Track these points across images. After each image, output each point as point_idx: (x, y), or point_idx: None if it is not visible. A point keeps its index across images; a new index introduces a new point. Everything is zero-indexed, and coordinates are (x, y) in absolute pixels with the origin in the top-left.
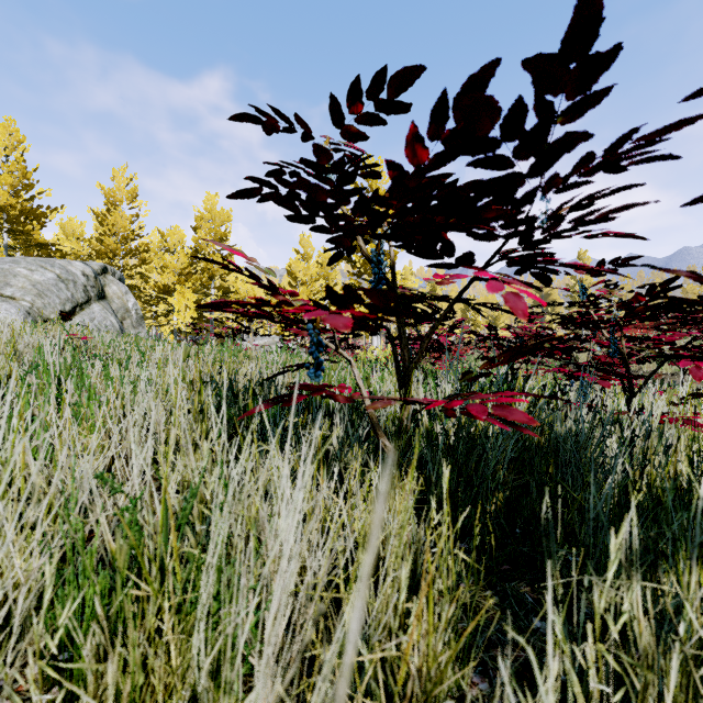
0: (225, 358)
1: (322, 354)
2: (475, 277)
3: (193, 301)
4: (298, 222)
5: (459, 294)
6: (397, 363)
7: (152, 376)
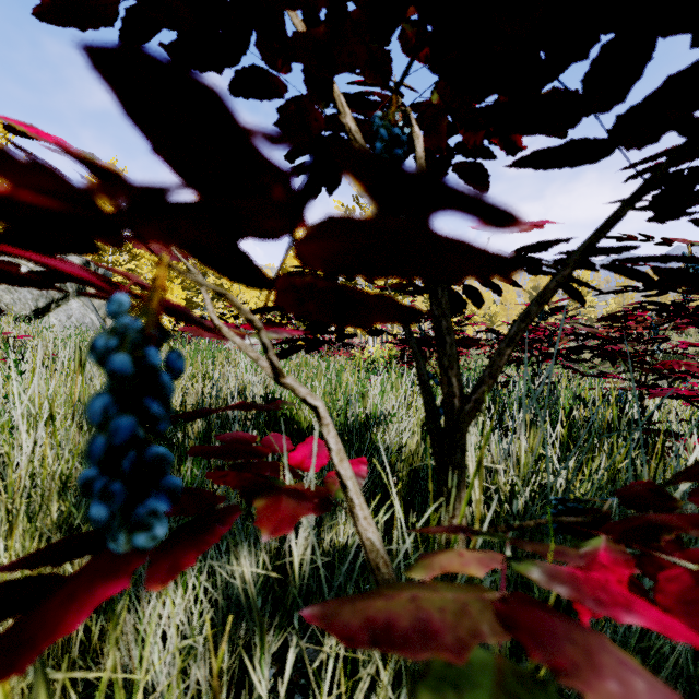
0: (198, 360)
1: (311, 355)
2: (649, 181)
3: (184, 298)
4: (198, 67)
5: (600, 232)
6: (428, 396)
7: (50, 393)
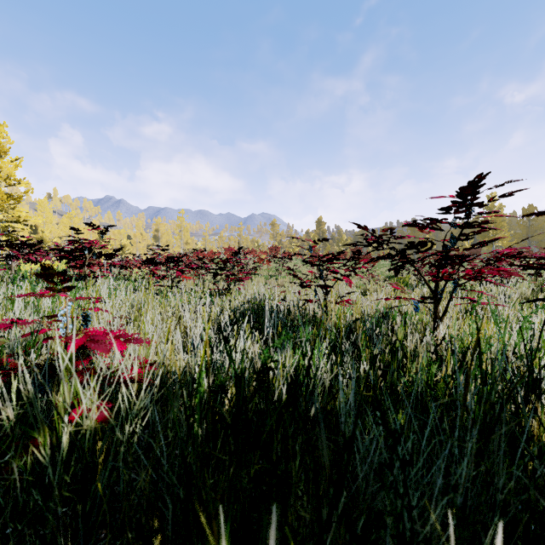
0: None
1: None
2: None
3: None
4: None
5: None
6: None
7: None
